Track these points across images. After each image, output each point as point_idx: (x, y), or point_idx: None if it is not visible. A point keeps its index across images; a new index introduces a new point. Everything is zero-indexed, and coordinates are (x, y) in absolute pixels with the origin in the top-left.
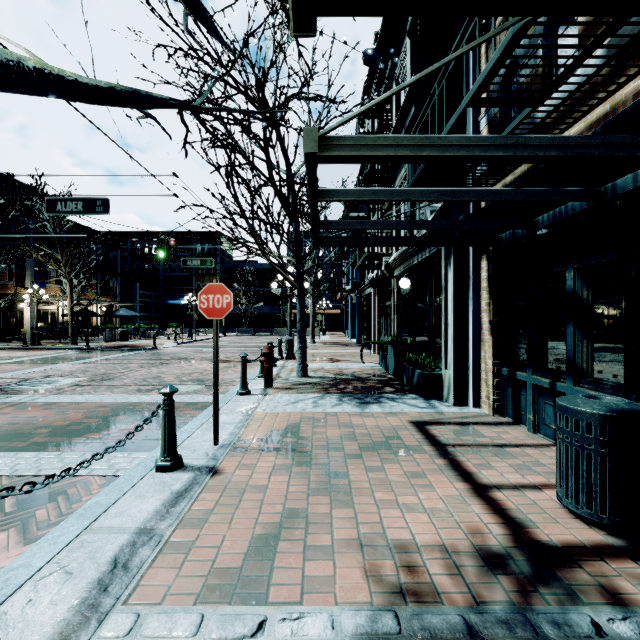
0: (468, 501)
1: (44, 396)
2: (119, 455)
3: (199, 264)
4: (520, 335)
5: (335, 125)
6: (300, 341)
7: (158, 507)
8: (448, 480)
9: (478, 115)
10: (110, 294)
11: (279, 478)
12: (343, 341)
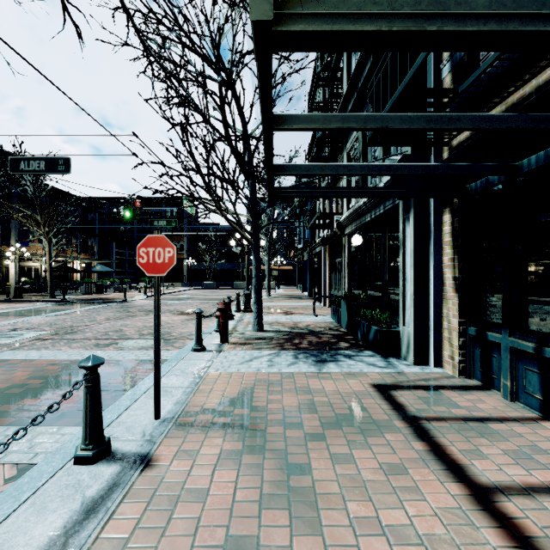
0: (472, 517)
1: None
2: (46, 431)
3: (165, 224)
4: (490, 292)
5: None
6: (256, 296)
7: (55, 533)
8: (435, 477)
9: (440, 63)
10: (89, 252)
11: (225, 474)
12: (296, 294)
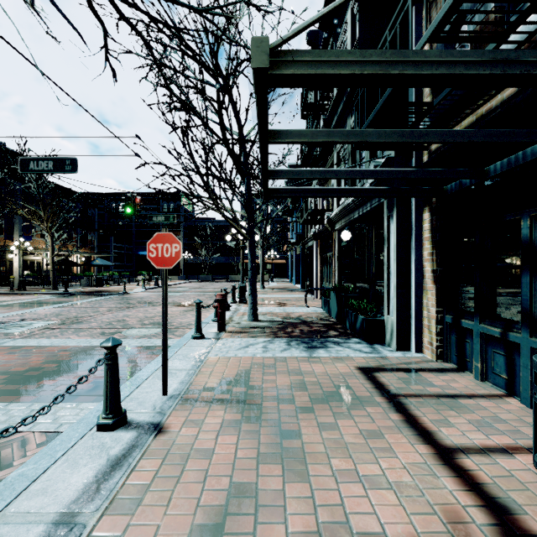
0: (435, 470)
1: (13, 339)
2: (67, 406)
3: (163, 220)
4: (464, 284)
5: (290, 33)
6: (251, 288)
7: (89, 480)
8: (407, 441)
9: None
10: (89, 246)
11: (227, 438)
12: (289, 287)
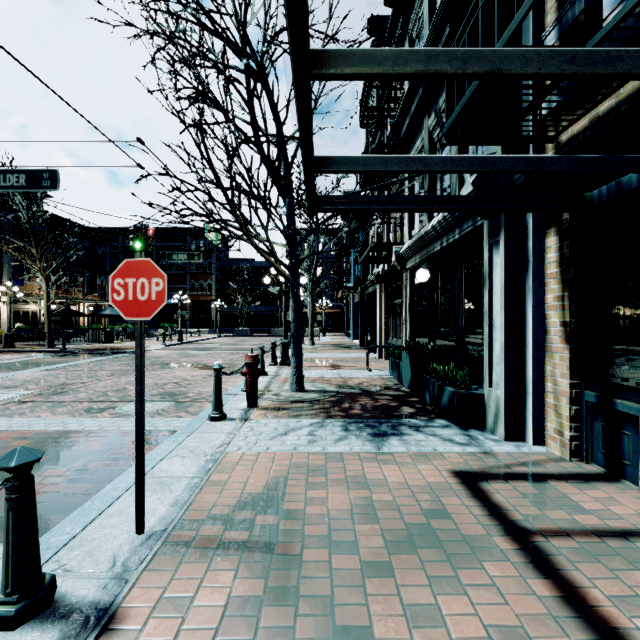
0: None
1: None
2: None
3: (186, 258)
4: (617, 343)
5: None
6: (294, 346)
7: None
8: None
9: (541, 31)
10: (98, 293)
11: None
12: (344, 343)
